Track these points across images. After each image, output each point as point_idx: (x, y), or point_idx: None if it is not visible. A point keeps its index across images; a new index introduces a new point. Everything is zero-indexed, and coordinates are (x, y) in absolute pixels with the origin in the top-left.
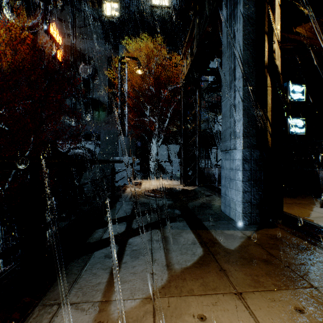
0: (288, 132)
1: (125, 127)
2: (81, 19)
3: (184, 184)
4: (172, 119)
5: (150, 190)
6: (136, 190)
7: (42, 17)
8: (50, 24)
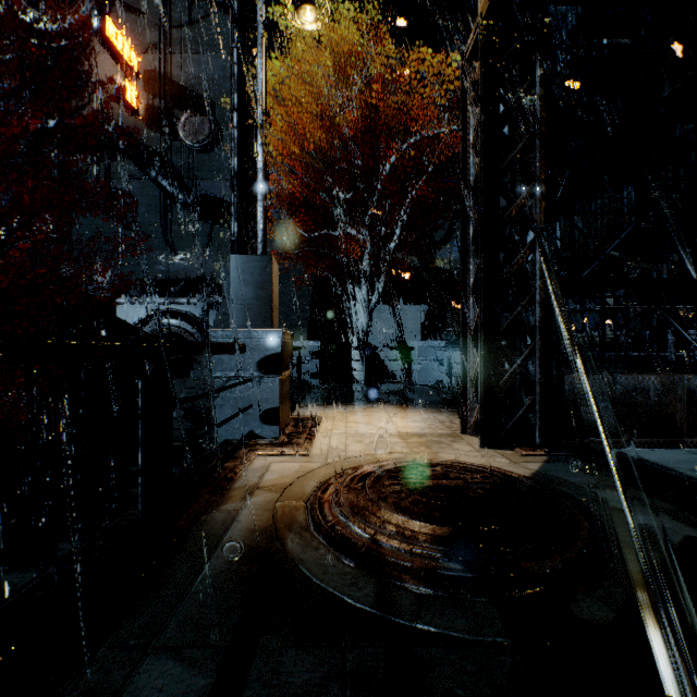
0: None
1: (257, 222)
2: (182, 6)
3: (485, 441)
4: (406, 238)
5: (345, 488)
6: (283, 475)
7: (94, 6)
8: (106, 16)
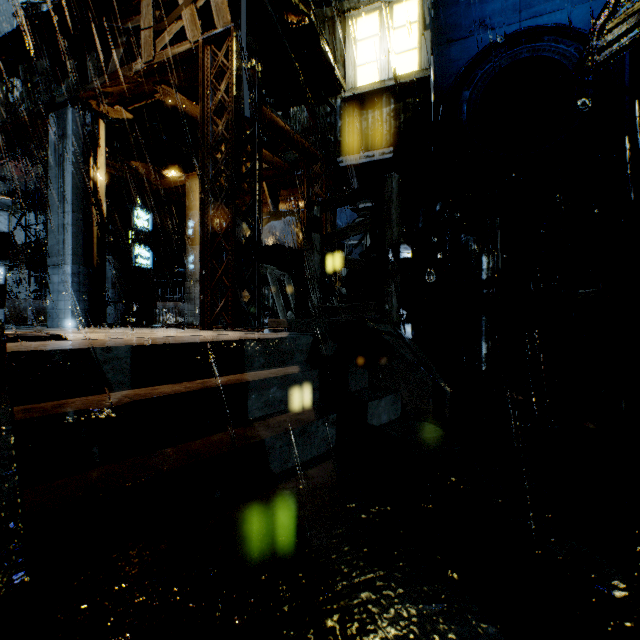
0: (133, 262)
1: None
2: None
3: None
4: None
5: None
6: None
7: None
8: None
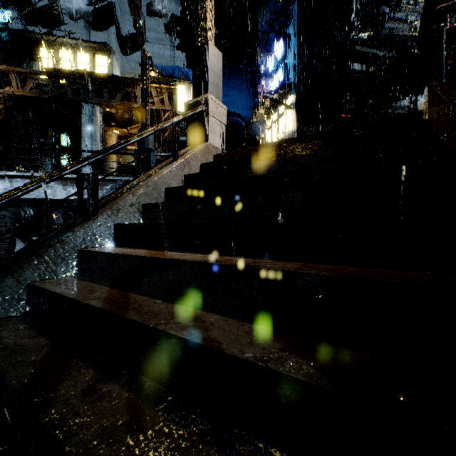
0: (61, 162)
1: None
2: None
3: None
4: None
5: None
6: None
7: None
8: None
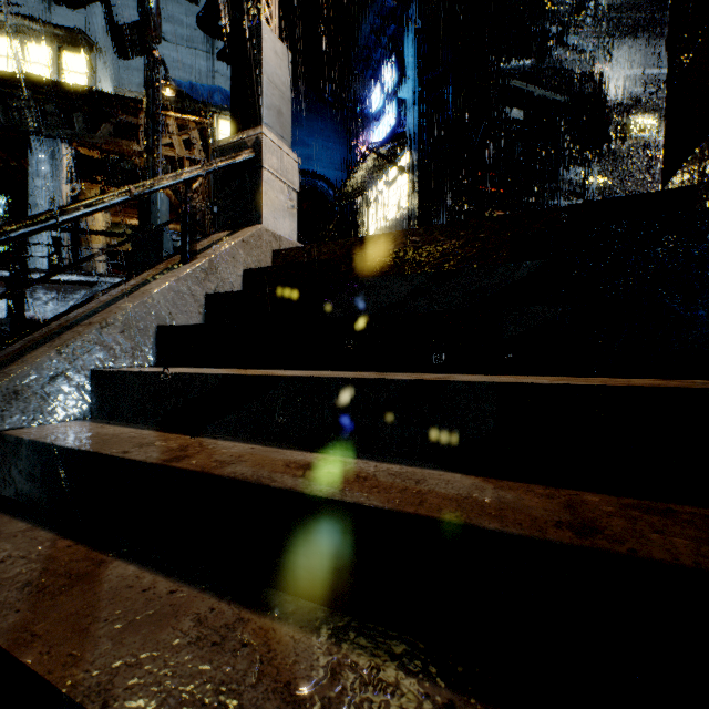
0: None
1: None
2: None
3: None
4: None
5: None
6: None
7: None
8: None
